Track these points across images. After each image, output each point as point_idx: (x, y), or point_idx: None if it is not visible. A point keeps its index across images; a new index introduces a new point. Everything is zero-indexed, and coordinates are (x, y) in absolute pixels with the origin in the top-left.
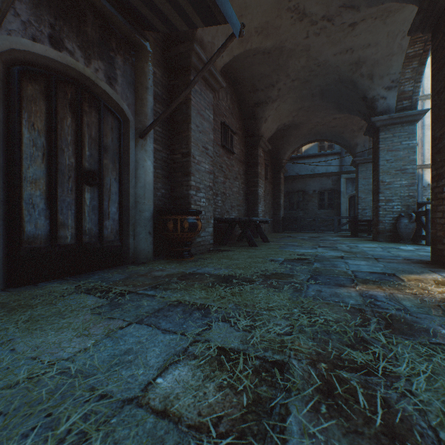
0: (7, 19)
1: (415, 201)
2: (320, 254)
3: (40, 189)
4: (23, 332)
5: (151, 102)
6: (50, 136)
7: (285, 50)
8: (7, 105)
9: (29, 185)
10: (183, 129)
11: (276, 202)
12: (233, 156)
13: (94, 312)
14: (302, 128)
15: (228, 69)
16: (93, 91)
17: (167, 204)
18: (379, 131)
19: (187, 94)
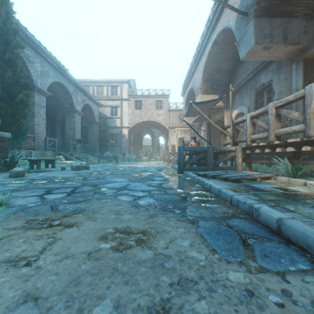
0: None
1: (75, 139)
2: None
3: None
4: None
5: None
6: None
7: None
8: None
9: None
10: None
11: None
12: None
13: None
14: (59, 106)
15: None
16: None
17: None
18: (66, 114)
19: None
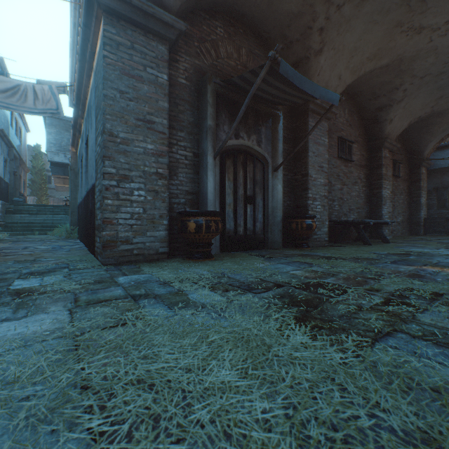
0: (222, 135)
1: None
2: (432, 252)
3: (231, 208)
4: (242, 261)
5: (281, 147)
6: (234, 182)
7: (405, 58)
8: (220, 172)
9: (227, 206)
10: (302, 157)
11: (414, 201)
12: (351, 163)
13: (262, 260)
14: None
15: (345, 89)
16: (250, 152)
17: (291, 211)
18: None
19: (305, 132)
